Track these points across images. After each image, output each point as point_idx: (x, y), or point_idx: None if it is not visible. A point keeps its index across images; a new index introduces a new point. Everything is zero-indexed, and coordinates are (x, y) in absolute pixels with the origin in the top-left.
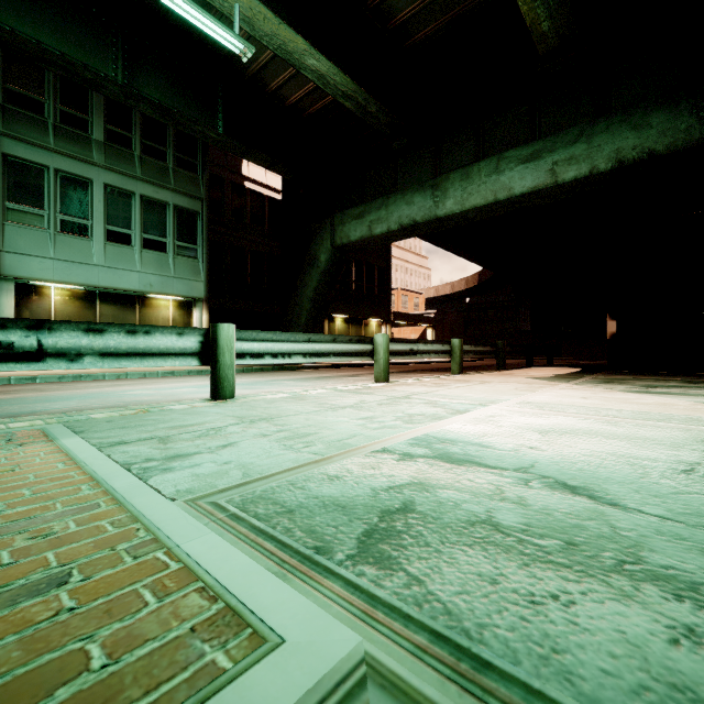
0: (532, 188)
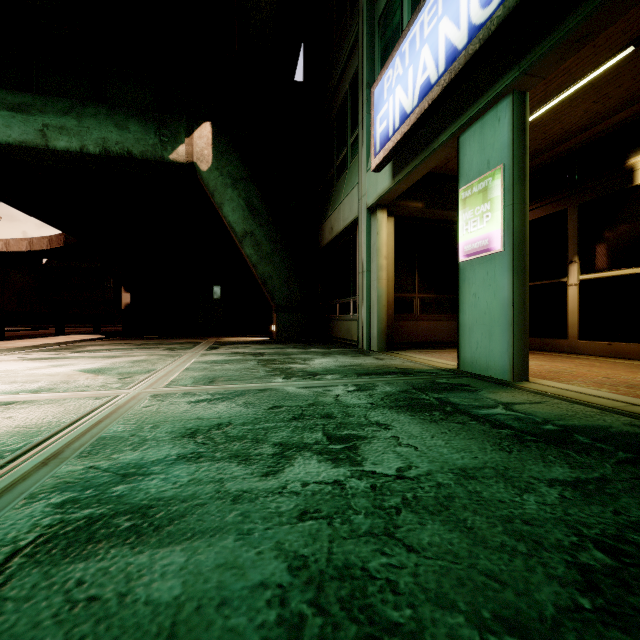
0: (21, 142)
